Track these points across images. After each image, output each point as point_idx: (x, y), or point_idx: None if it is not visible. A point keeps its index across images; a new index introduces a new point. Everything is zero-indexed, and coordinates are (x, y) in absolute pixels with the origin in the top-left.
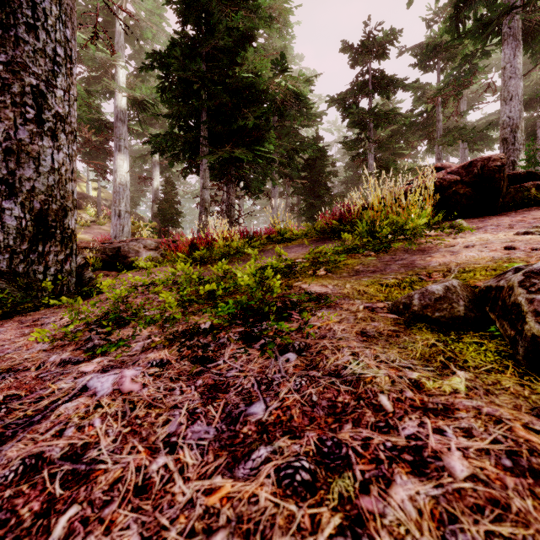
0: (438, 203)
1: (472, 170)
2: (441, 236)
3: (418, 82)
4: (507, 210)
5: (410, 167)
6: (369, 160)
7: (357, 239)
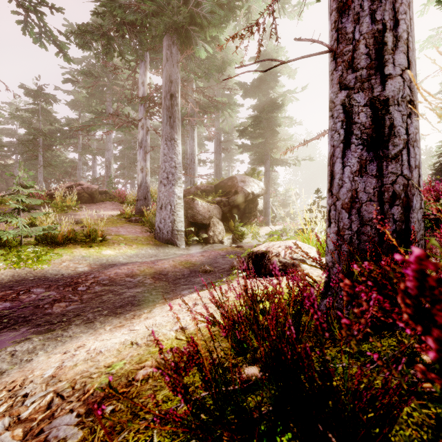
0: (78, 198)
1: (88, 189)
2: (79, 210)
3: (68, 117)
4: (98, 202)
5: (62, 156)
6: (40, 157)
7: (57, 210)
